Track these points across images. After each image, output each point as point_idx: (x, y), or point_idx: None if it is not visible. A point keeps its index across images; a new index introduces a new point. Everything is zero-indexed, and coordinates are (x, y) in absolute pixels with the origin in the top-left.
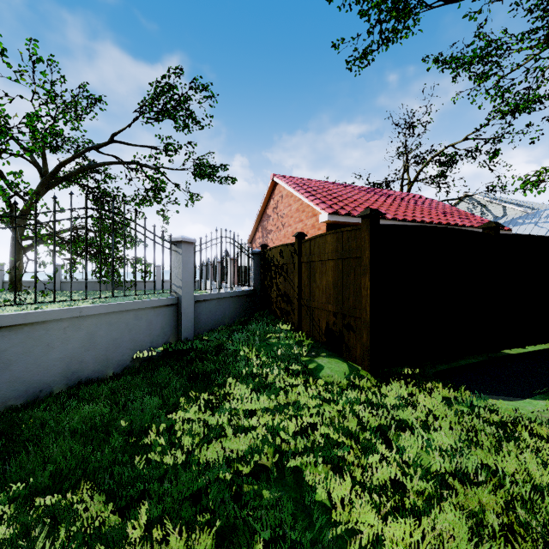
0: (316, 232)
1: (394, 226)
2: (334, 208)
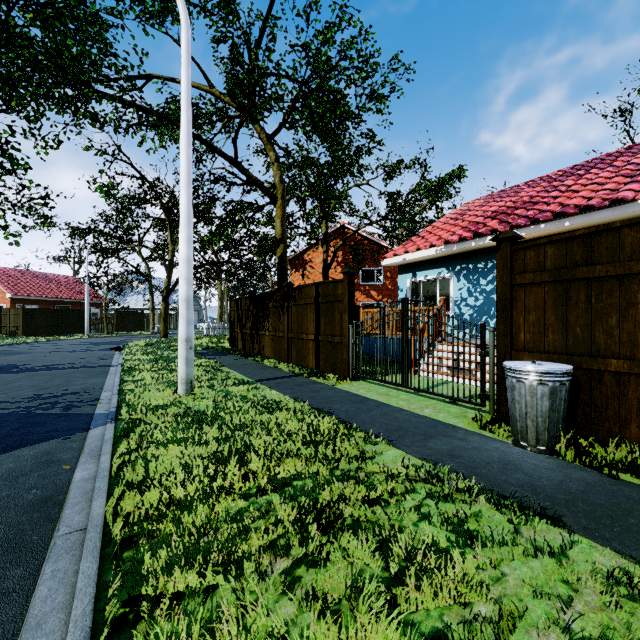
0: (5, 300)
1: (29, 308)
2: (15, 291)
